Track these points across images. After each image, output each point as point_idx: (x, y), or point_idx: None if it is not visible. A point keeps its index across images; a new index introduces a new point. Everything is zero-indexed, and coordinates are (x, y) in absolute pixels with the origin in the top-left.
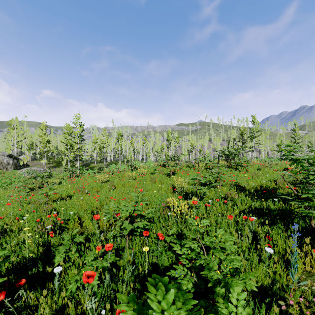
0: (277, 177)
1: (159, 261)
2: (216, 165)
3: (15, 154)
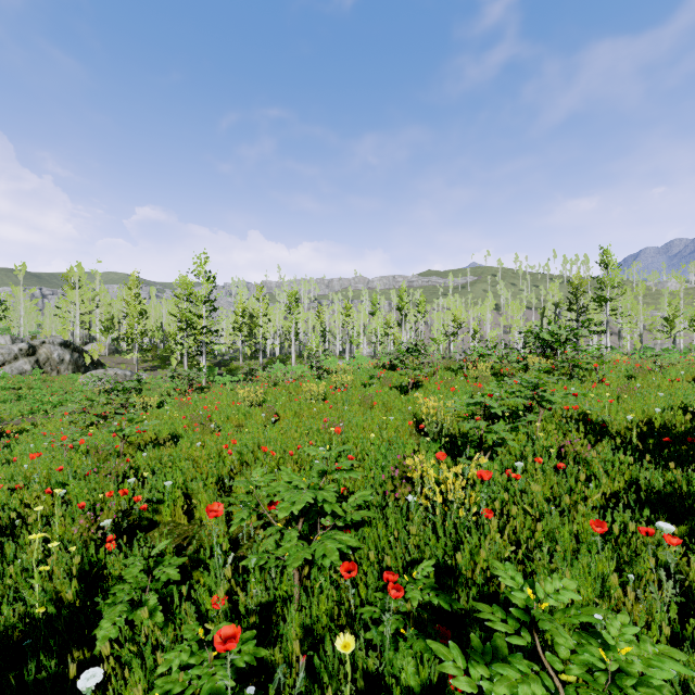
0: (688, 400)
1: (387, 669)
2: (520, 367)
3: (77, 340)
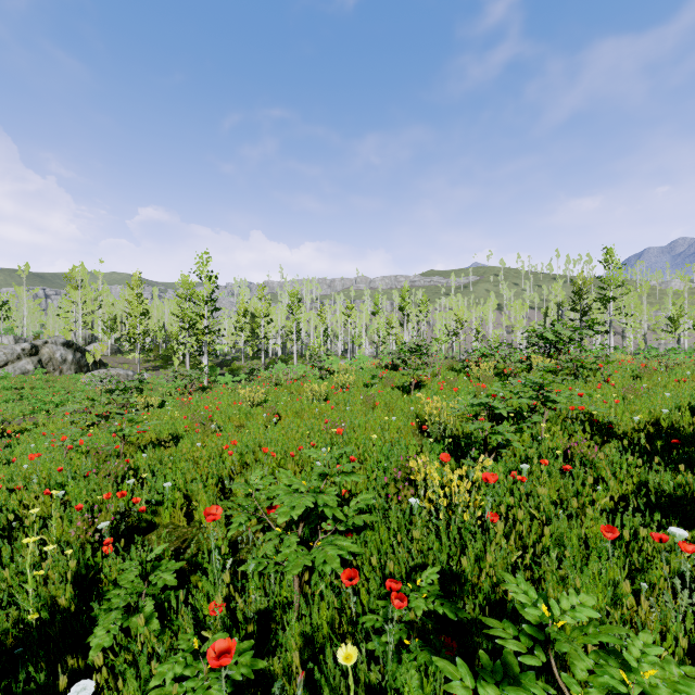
0: None
1: (390, 683)
2: (523, 367)
3: (79, 340)
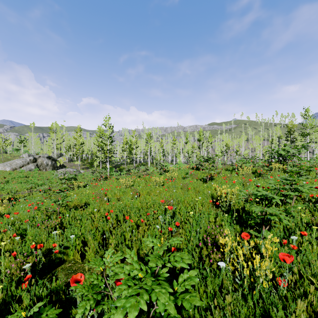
0: None
1: None
2: (266, 169)
3: (54, 156)
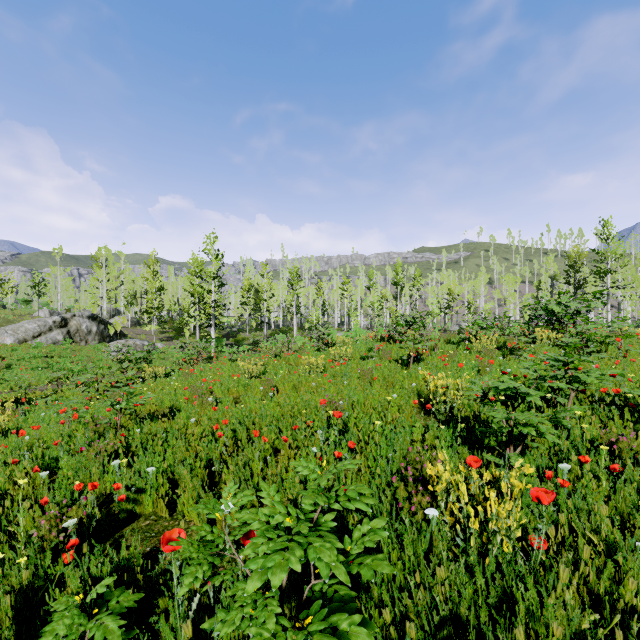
0: None
1: None
2: (525, 340)
3: (104, 314)
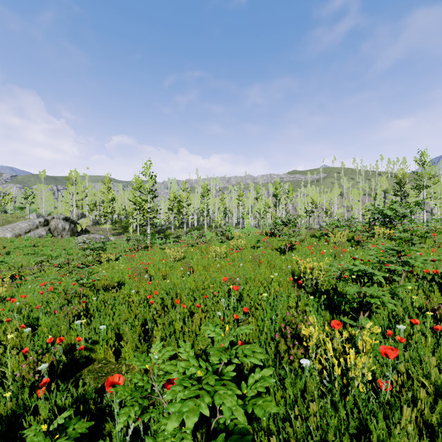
0: None
1: None
2: (367, 235)
3: (74, 216)
